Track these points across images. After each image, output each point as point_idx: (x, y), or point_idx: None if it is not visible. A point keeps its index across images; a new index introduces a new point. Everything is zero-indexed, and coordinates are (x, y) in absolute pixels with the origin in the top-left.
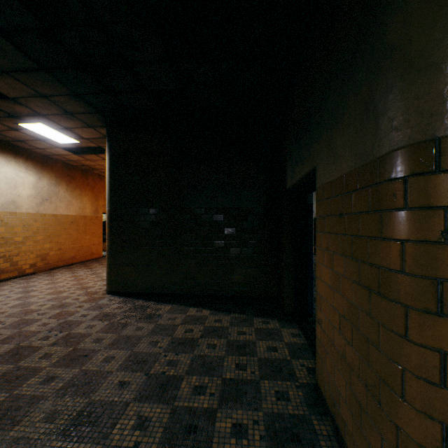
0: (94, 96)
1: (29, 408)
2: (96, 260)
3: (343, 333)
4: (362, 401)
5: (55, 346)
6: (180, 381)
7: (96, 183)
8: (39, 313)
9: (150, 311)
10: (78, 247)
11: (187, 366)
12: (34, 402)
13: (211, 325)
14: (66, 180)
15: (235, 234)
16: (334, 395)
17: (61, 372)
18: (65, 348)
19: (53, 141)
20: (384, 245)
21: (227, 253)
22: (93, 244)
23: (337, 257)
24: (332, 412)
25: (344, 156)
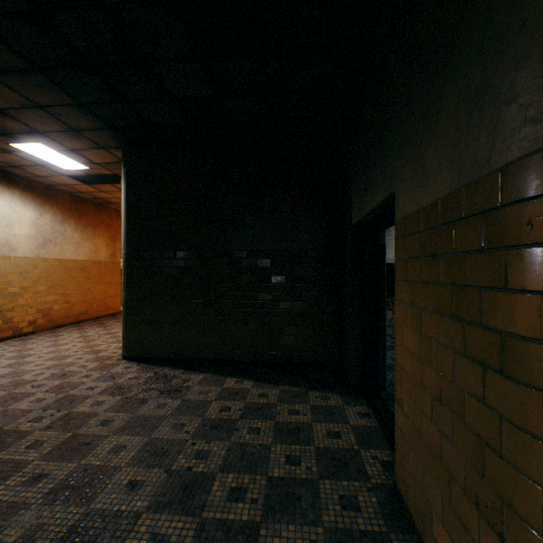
0: (105, 107)
1: (3, 522)
2: (113, 315)
3: (437, 423)
4: (470, 526)
5: (49, 431)
6: (212, 481)
7: (112, 221)
8: (34, 385)
9: (176, 383)
10: (89, 300)
11: (222, 459)
12: (11, 512)
13: (254, 401)
14: (75, 217)
15: (285, 283)
16: (424, 508)
17: (52, 468)
18: (62, 434)
19: (56, 167)
20: (511, 299)
21: (274, 307)
22: (109, 296)
23: (428, 316)
24: (419, 530)
25: (439, 173)
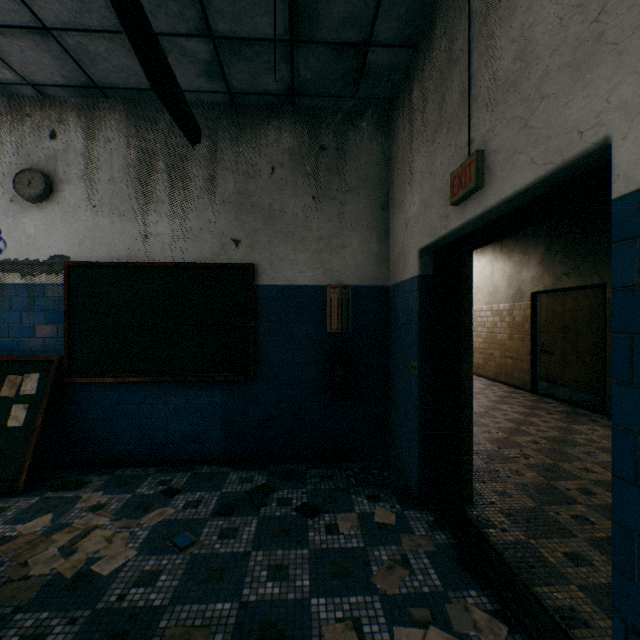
0: None
1: None
2: None
3: None
4: None
5: None
6: None
7: None
8: None
9: None
10: None
11: None
12: None
13: None
14: None
15: None
16: None
17: None
18: None
19: None
20: None
21: None
22: None
23: None
24: None
25: None
